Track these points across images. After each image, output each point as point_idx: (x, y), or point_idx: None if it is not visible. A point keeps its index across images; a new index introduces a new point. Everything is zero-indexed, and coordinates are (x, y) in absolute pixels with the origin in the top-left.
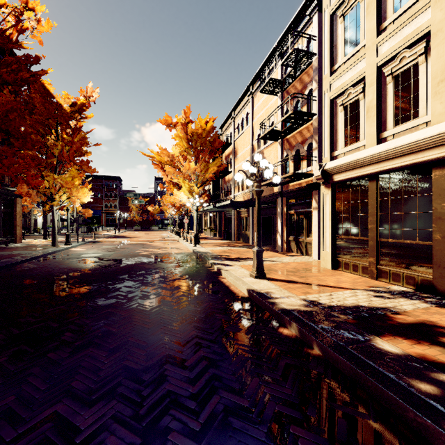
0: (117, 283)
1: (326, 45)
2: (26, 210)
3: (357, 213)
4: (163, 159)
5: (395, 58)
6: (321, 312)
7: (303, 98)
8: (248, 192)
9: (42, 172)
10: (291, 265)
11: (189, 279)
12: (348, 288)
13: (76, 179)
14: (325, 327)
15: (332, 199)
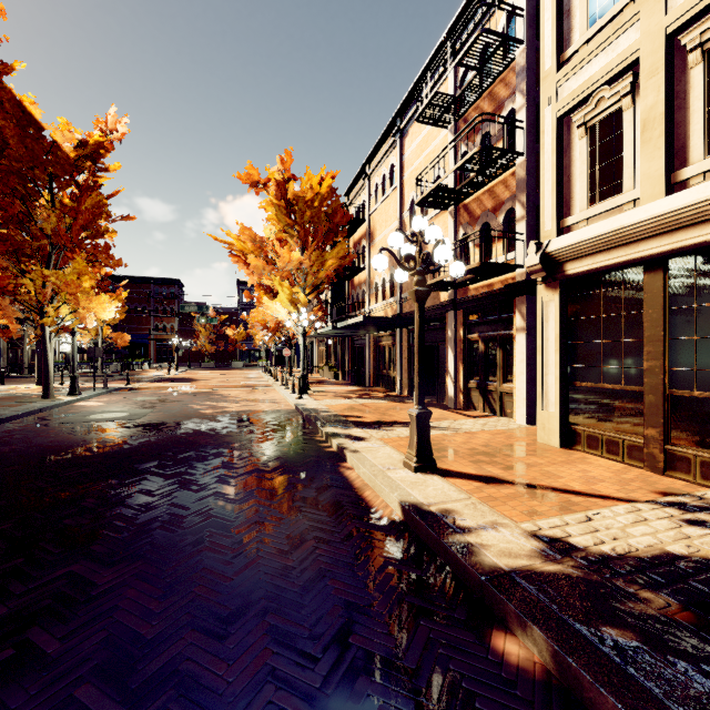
0: (129, 482)
1: (549, 12)
2: (15, 334)
3: (617, 337)
4: (247, 247)
5: (708, 13)
6: (590, 580)
7: (499, 123)
8: (394, 303)
9: (25, 264)
10: (480, 439)
11: (279, 472)
12: (615, 496)
13: (85, 278)
14: (622, 643)
15: (561, 310)
